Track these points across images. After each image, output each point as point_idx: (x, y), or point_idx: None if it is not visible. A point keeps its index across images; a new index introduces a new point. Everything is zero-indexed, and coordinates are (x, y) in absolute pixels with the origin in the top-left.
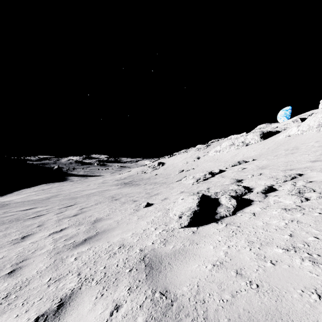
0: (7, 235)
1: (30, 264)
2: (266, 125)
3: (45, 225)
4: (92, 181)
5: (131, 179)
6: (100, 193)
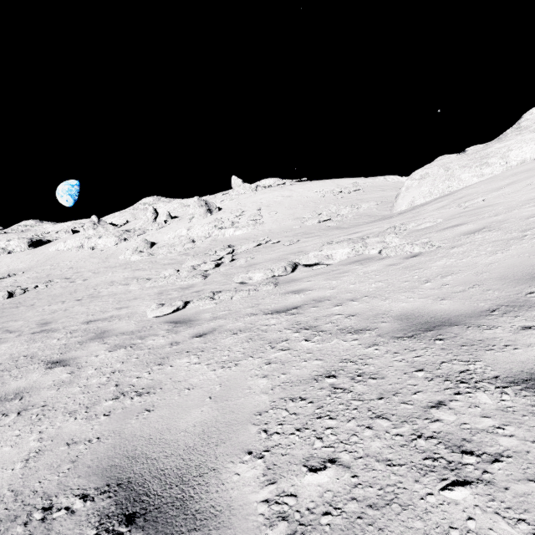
0: None
1: None
2: (36, 222)
3: None
4: None
5: None
6: None
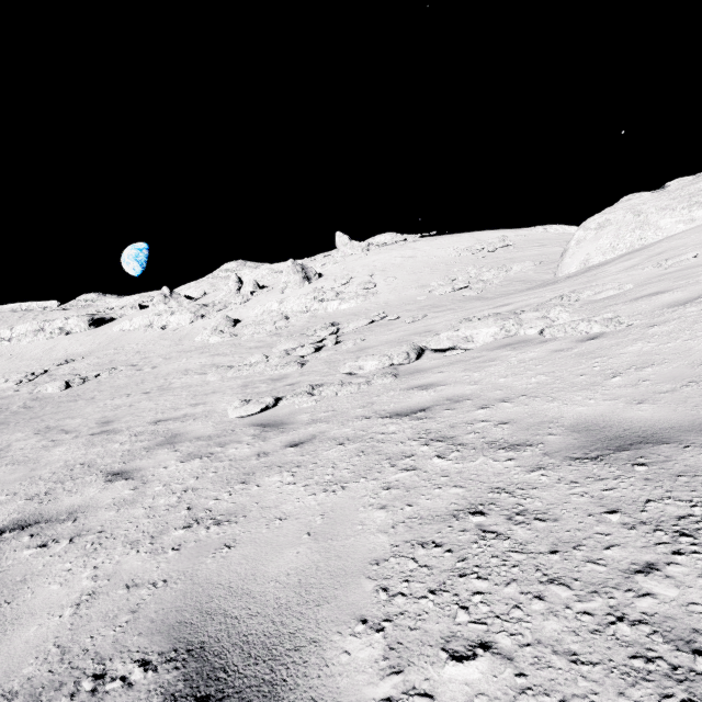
0: None
1: None
2: (98, 296)
3: None
4: None
5: None
6: None
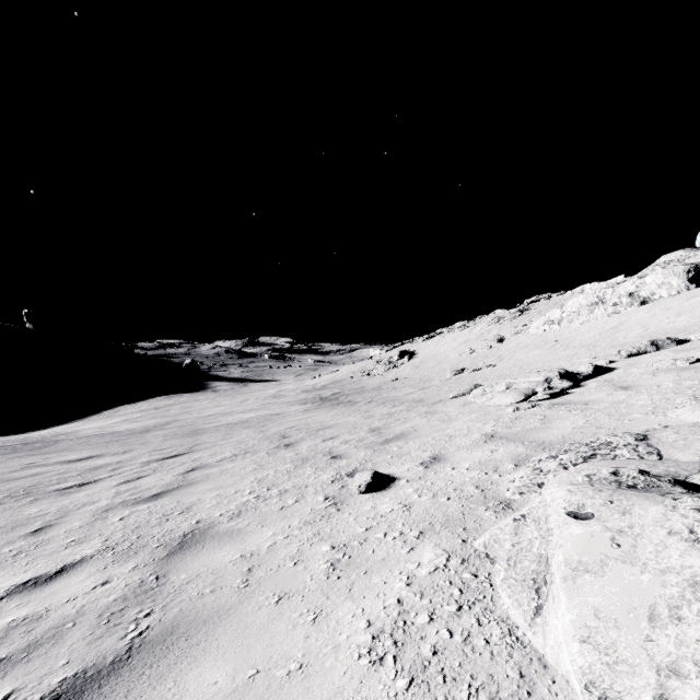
0: None
1: None
2: (688, 252)
3: (51, 530)
4: (255, 393)
5: (337, 390)
6: (260, 423)
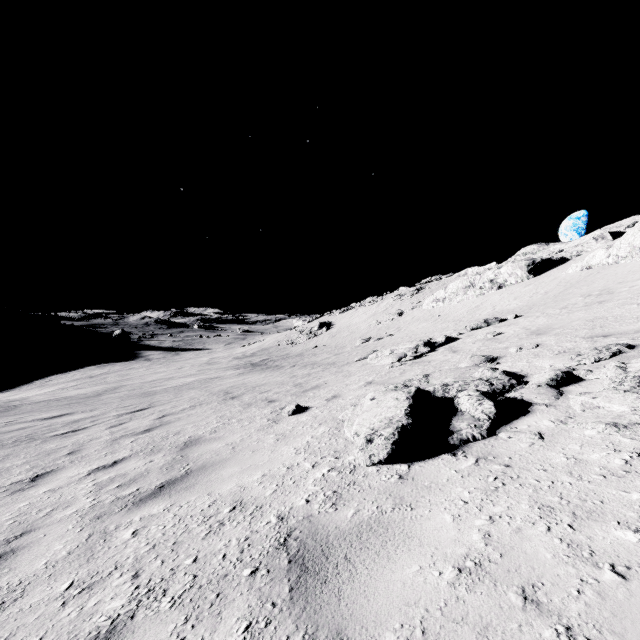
0: (4, 473)
1: (35, 543)
2: (539, 246)
3: (83, 452)
4: (189, 361)
5: (265, 357)
6: (203, 385)
